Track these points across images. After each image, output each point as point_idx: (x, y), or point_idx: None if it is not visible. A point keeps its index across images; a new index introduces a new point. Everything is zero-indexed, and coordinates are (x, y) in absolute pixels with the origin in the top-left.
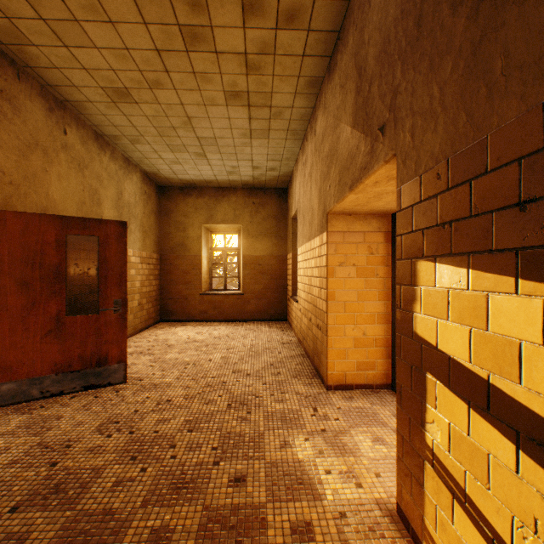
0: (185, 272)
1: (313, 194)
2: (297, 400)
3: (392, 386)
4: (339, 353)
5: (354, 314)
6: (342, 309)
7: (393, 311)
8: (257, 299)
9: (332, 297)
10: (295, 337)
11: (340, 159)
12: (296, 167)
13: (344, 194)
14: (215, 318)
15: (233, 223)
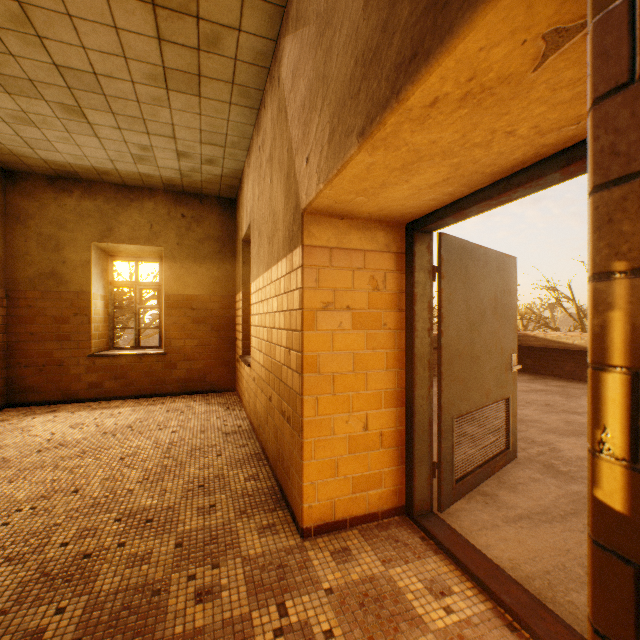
0: (59, 320)
1: (275, 188)
2: (246, 584)
3: (407, 510)
4: (324, 466)
5: (349, 395)
6: (330, 387)
7: (409, 385)
8: (189, 361)
9: (312, 367)
10: (247, 418)
11: (333, 88)
12: (248, 160)
13: (345, 154)
14: (117, 394)
15: (149, 244)
